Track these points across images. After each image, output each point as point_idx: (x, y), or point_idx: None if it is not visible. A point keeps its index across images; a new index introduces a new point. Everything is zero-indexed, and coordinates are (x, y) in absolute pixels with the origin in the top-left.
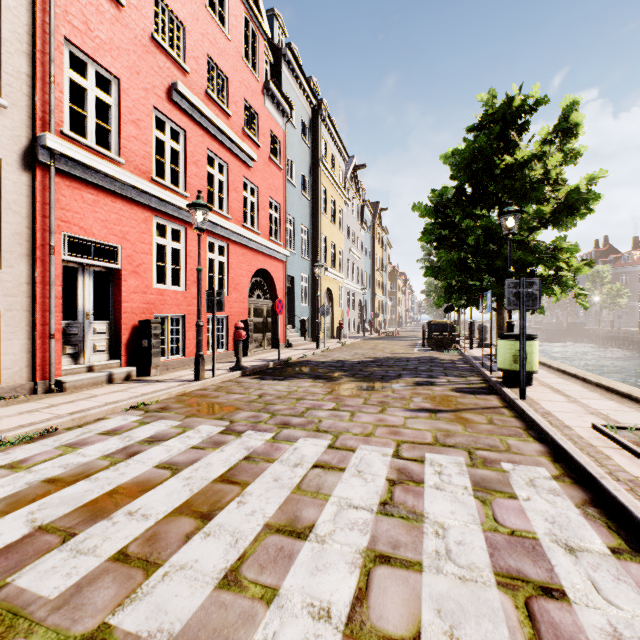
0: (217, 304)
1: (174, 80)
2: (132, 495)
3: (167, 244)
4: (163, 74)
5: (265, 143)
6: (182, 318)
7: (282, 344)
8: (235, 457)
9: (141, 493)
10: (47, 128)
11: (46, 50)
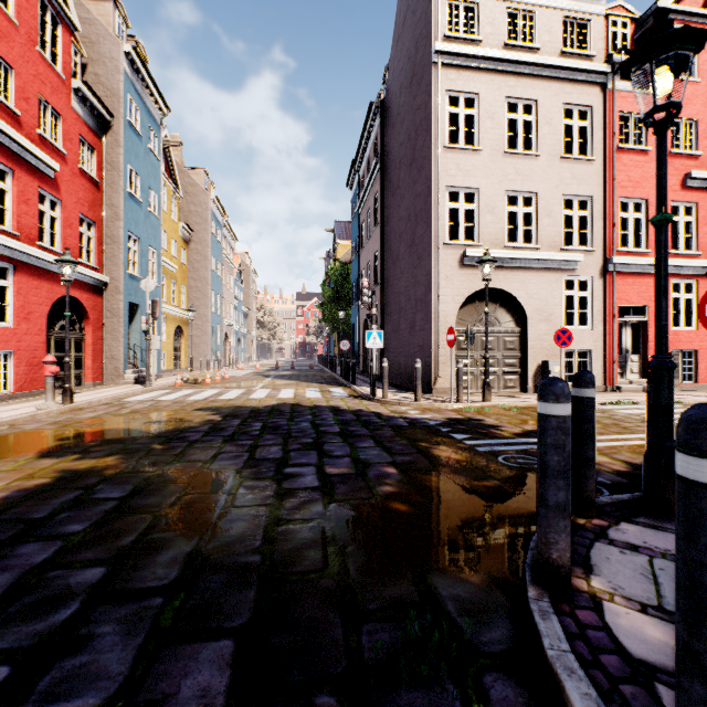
0: None
1: (686, 170)
2: None
3: (680, 297)
4: (677, 173)
5: None
6: (693, 352)
7: None
8: None
9: None
10: (610, 252)
11: (610, 211)
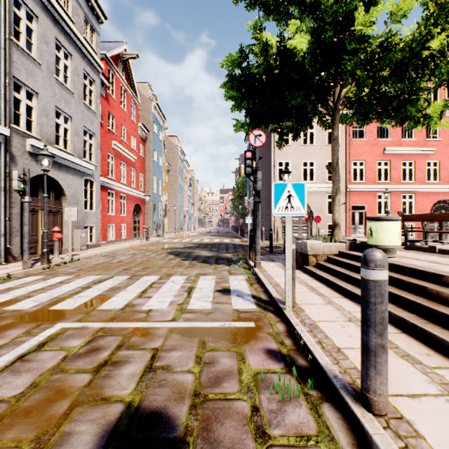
0: None
1: (384, 147)
2: None
3: (382, 201)
4: (380, 148)
5: (445, 135)
6: None
7: None
8: None
9: None
10: (348, 183)
11: (348, 166)
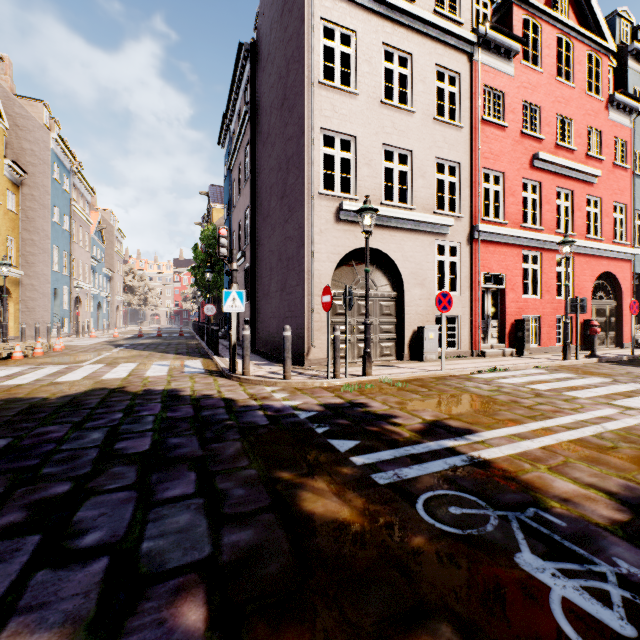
0: (579, 308)
1: (533, 151)
2: (582, 388)
3: (528, 267)
4: (527, 152)
5: (608, 153)
6: (537, 318)
7: (628, 343)
8: (630, 388)
9: (586, 388)
10: (476, 220)
11: (475, 180)
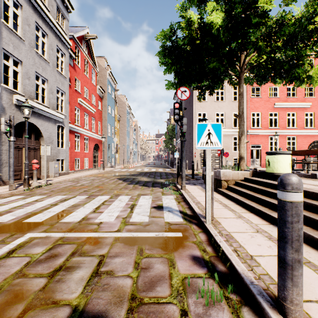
0: None
1: (274, 102)
2: None
3: (272, 141)
4: (271, 103)
5: None
6: None
7: None
8: None
9: None
10: (248, 128)
11: (248, 116)
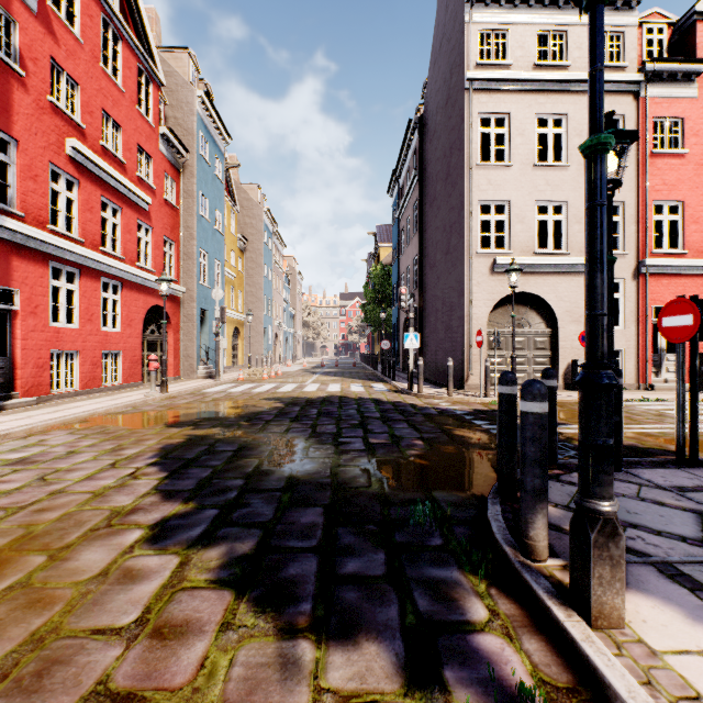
0: None
1: None
2: None
3: None
4: None
5: None
6: None
7: None
8: None
9: None
10: (643, 255)
11: (643, 215)
